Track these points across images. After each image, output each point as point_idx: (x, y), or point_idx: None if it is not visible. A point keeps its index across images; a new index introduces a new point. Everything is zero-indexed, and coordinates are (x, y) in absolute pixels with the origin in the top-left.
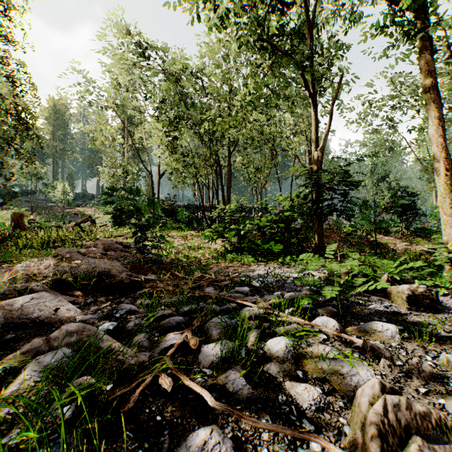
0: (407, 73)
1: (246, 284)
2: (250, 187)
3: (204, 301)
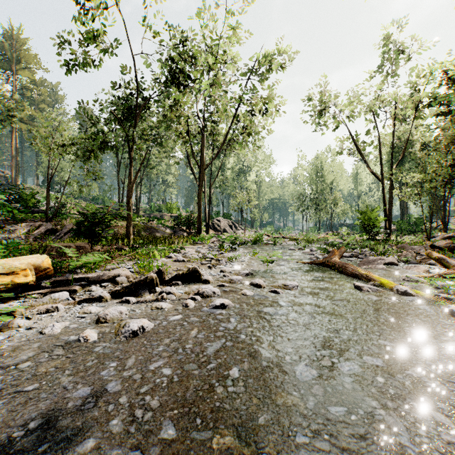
0: None
1: None
2: None
3: None
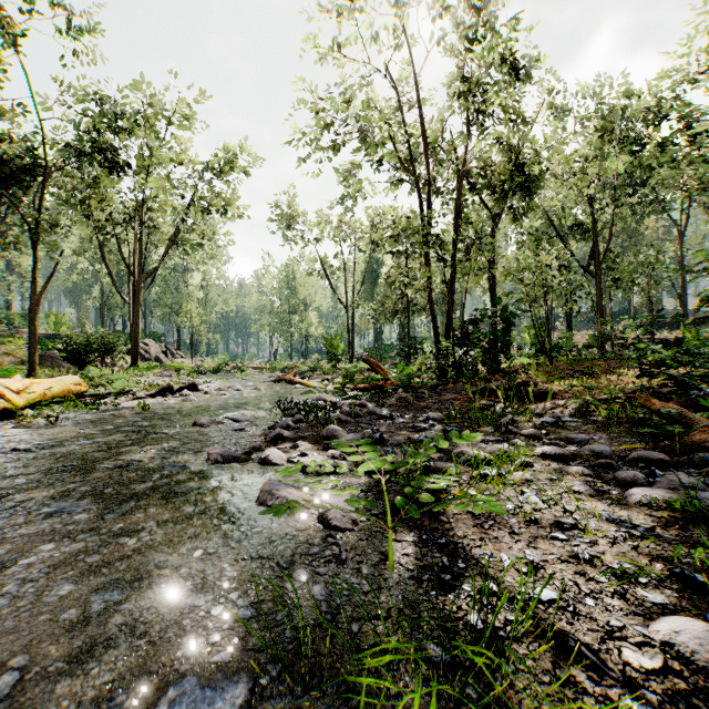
0: None
1: None
2: None
3: None
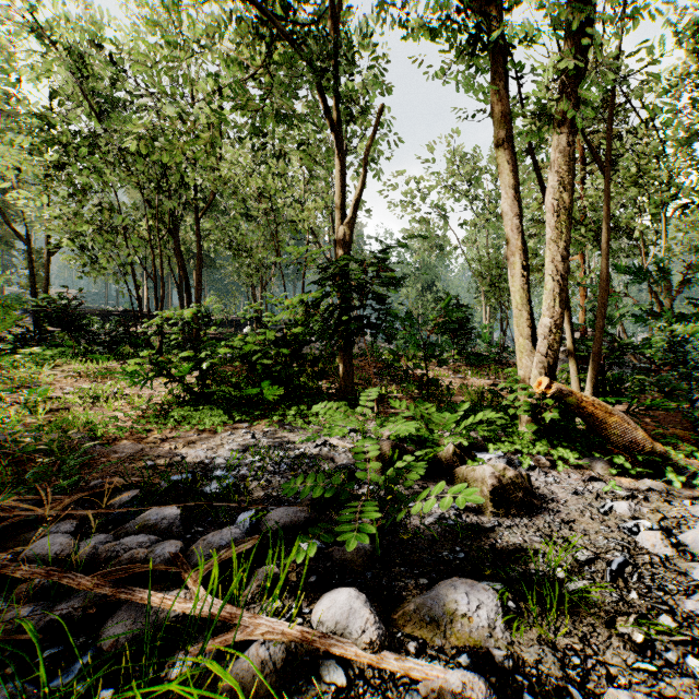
0: (456, 149)
1: (170, 502)
2: (243, 286)
3: (12, 588)
